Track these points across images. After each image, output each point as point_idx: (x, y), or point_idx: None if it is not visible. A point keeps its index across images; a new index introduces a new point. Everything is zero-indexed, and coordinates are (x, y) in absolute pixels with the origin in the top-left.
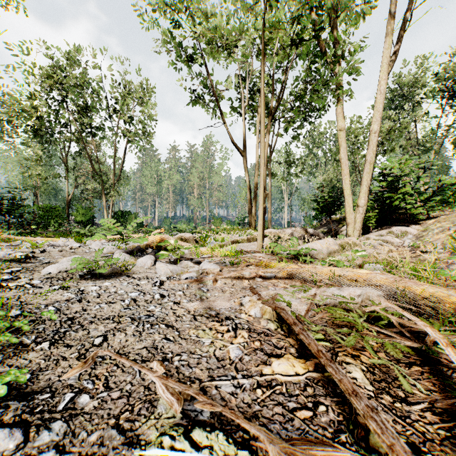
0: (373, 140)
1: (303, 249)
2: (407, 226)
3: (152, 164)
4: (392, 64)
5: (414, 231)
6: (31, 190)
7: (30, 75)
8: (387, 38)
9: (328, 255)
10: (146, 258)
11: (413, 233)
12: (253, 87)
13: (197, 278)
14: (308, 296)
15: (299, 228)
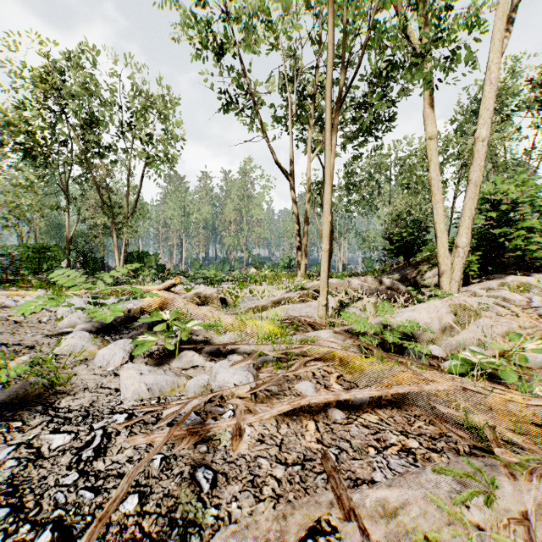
0: (481, 150)
1: (404, 326)
2: (525, 275)
3: (178, 194)
4: (507, 42)
5: (539, 282)
6: (28, 226)
7: (16, 77)
8: (502, 2)
9: (441, 332)
10: (114, 349)
11: (539, 286)
12: (302, 94)
13: (195, 425)
14: (506, 521)
15: (369, 277)
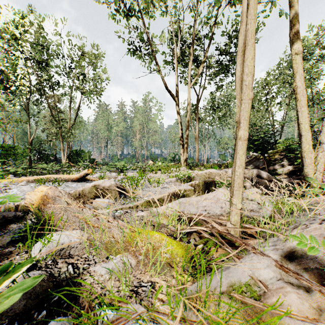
0: None
1: None
2: None
3: (104, 115)
4: None
5: None
6: (9, 134)
7: None
8: None
9: None
10: None
11: None
12: (183, 45)
13: None
14: None
15: None
